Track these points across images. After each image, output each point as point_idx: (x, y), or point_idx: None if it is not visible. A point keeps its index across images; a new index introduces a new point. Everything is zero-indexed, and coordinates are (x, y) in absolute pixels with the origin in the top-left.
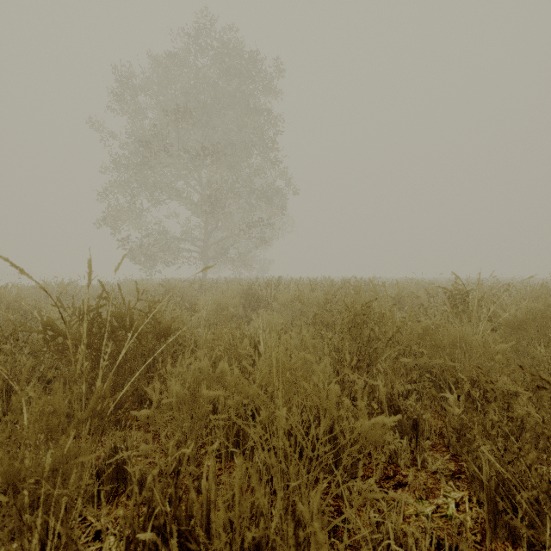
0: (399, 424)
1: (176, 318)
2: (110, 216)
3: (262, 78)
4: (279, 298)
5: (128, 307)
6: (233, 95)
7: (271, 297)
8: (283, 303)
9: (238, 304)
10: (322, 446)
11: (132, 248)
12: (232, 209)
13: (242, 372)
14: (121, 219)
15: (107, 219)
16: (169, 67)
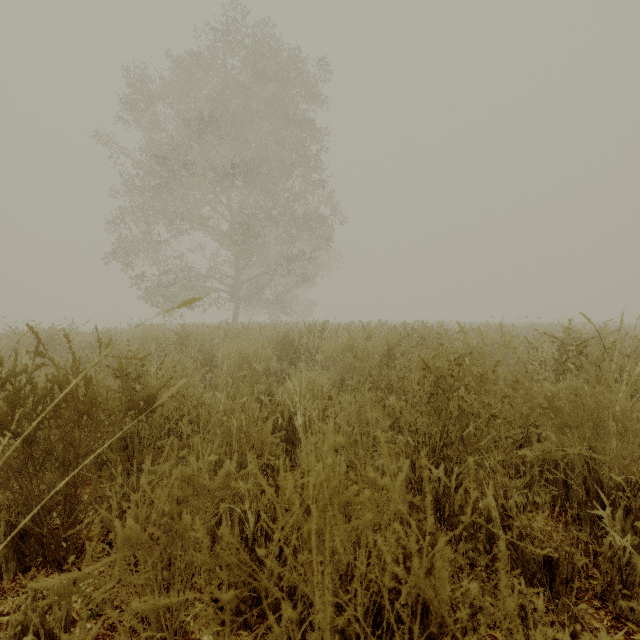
0: (518, 558)
1: (164, 384)
2: (121, 248)
3: (303, 82)
4: (324, 348)
5: (78, 369)
6: (269, 102)
7: (314, 347)
8: (330, 355)
9: (272, 356)
10: (405, 635)
11: (147, 287)
12: (269, 241)
13: (266, 468)
14: (135, 252)
15: (117, 252)
16: (191, 68)
